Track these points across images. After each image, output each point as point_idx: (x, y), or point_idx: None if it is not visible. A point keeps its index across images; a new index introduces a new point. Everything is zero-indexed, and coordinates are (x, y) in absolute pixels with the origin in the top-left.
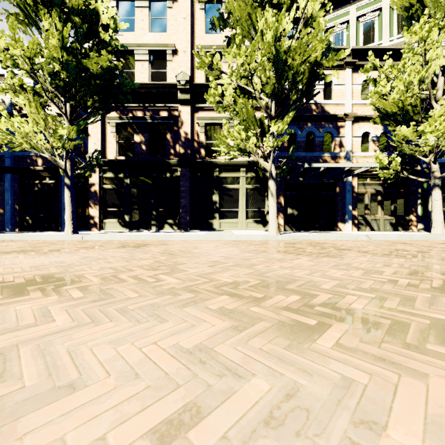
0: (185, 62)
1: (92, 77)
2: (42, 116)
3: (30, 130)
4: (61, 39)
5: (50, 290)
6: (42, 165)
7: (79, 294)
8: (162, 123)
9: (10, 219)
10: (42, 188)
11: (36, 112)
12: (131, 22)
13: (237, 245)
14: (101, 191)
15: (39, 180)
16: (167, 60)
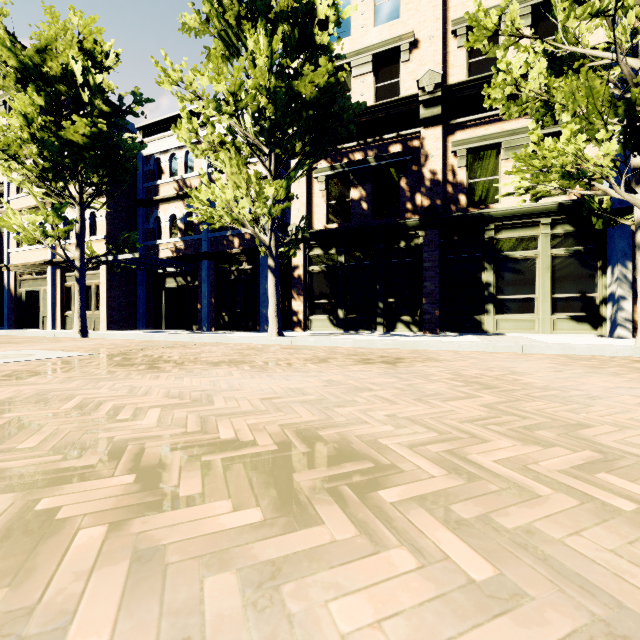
0: (432, 56)
1: (303, 107)
2: (243, 176)
3: (231, 197)
4: (269, 55)
5: (357, 504)
6: (238, 247)
7: (468, 553)
8: (392, 164)
9: (207, 316)
10: (239, 275)
11: (237, 173)
12: (346, 23)
13: (605, 370)
14: (307, 276)
15: (236, 266)
16: (401, 62)
